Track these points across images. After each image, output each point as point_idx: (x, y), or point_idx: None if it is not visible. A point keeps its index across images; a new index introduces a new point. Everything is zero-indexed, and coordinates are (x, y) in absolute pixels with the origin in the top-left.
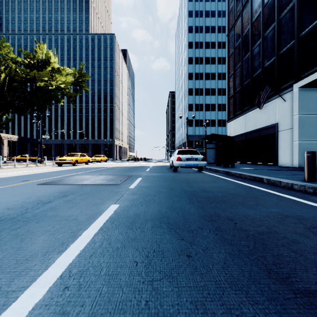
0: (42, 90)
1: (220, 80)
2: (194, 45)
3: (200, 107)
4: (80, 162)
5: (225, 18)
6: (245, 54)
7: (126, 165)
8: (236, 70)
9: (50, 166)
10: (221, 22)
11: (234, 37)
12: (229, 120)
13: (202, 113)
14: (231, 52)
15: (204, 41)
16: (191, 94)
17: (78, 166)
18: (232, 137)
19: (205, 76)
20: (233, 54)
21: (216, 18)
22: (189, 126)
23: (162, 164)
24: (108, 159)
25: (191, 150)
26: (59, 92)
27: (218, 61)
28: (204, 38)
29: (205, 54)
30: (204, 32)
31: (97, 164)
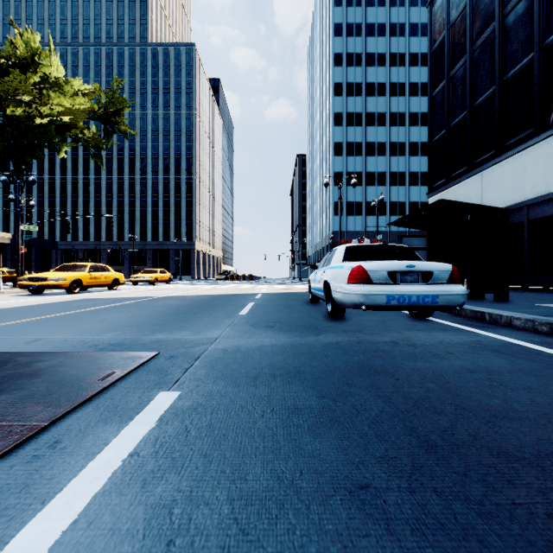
0: (18, 124)
1: (395, 128)
2: (345, 59)
3: (357, 179)
4: (90, 285)
5: (404, 8)
6: (482, 32)
7: (201, 292)
8: (451, 77)
9: (12, 293)
10: (397, 15)
11: (446, 3)
12: (432, 192)
13: (361, 190)
14: (439, 41)
15: (364, 53)
16: (340, 153)
17: (75, 295)
18: (499, 212)
19: (366, 118)
20: (445, 41)
21: (387, 7)
22: (336, 215)
23: (285, 289)
24: (180, 278)
25: (390, 247)
26: (66, 135)
27: (391, 91)
28: (364, 46)
29: (366, 77)
30: (365, 36)
31: (138, 289)
